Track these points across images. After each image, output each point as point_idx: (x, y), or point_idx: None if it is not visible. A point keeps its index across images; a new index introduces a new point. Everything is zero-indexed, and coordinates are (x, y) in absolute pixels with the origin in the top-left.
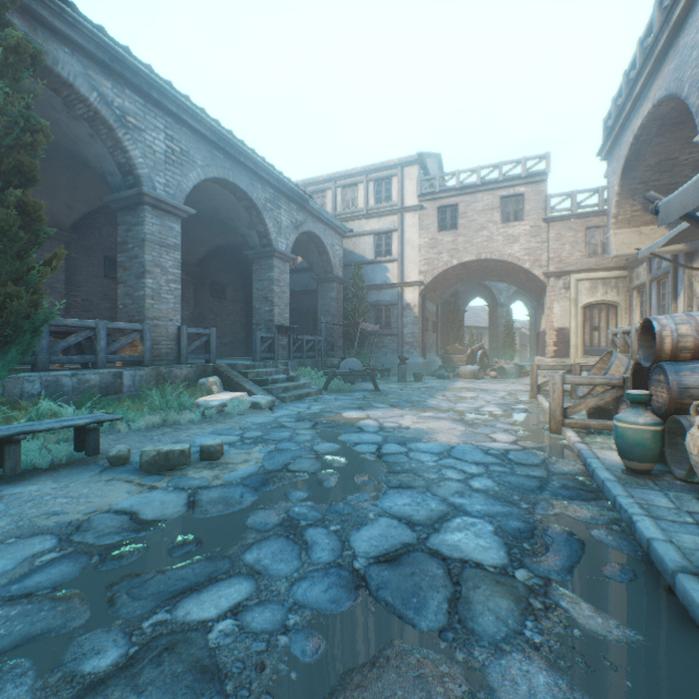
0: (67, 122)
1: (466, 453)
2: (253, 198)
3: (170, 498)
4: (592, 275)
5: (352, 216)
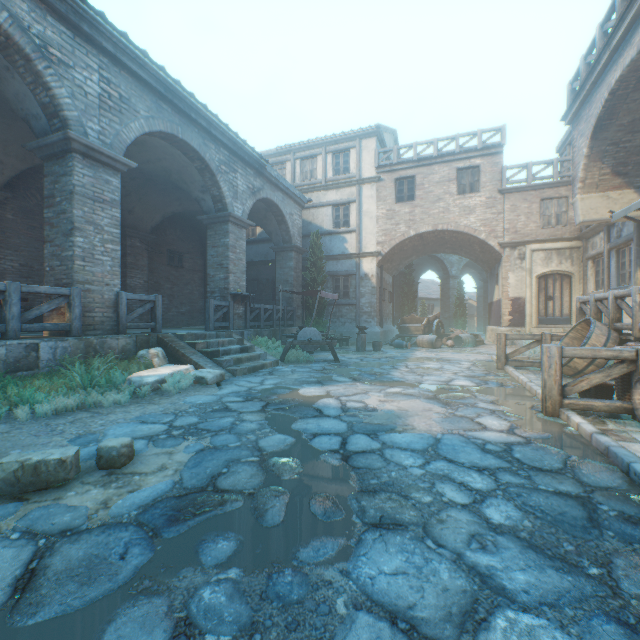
0: None
1: (459, 451)
2: (206, 158)
3: None
4: (547, 246)
5: (310, 188)
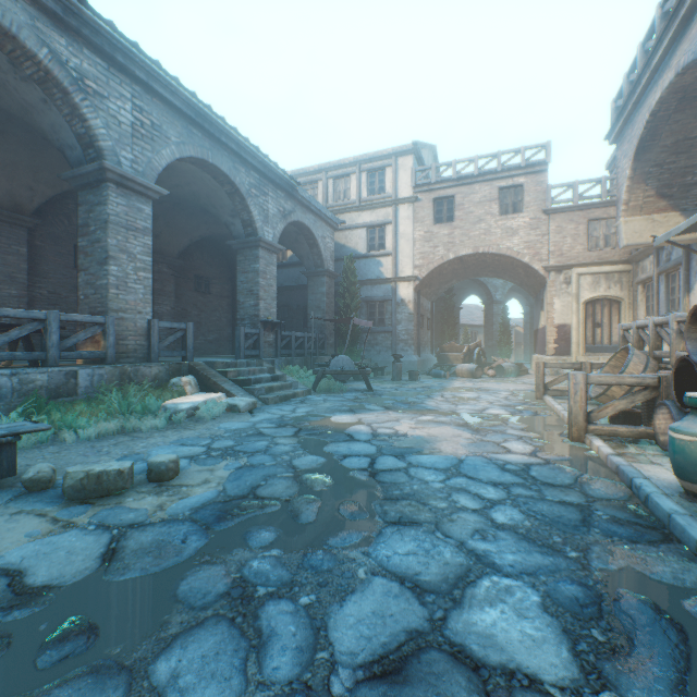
0: (15, 85)
1: (479, 470)
2: (236, 182)
3: (84, 544)
4: (595, 269)
5: (344, 208)
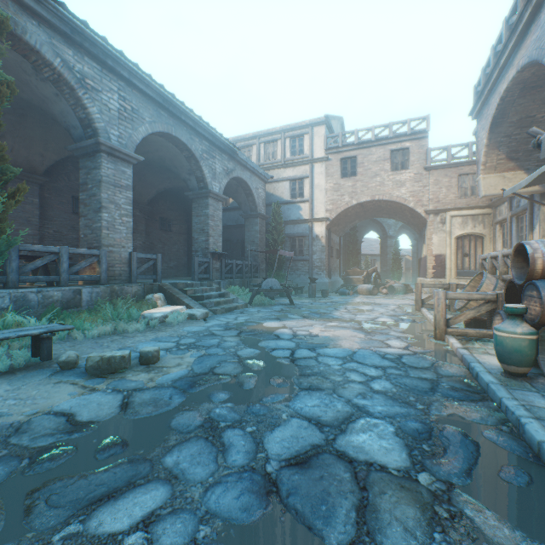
0: (36, 84)
1: (366, 358)
2: (192, 149)
3: (107, 400)
4: (463, 212)
5: (272, 166)
